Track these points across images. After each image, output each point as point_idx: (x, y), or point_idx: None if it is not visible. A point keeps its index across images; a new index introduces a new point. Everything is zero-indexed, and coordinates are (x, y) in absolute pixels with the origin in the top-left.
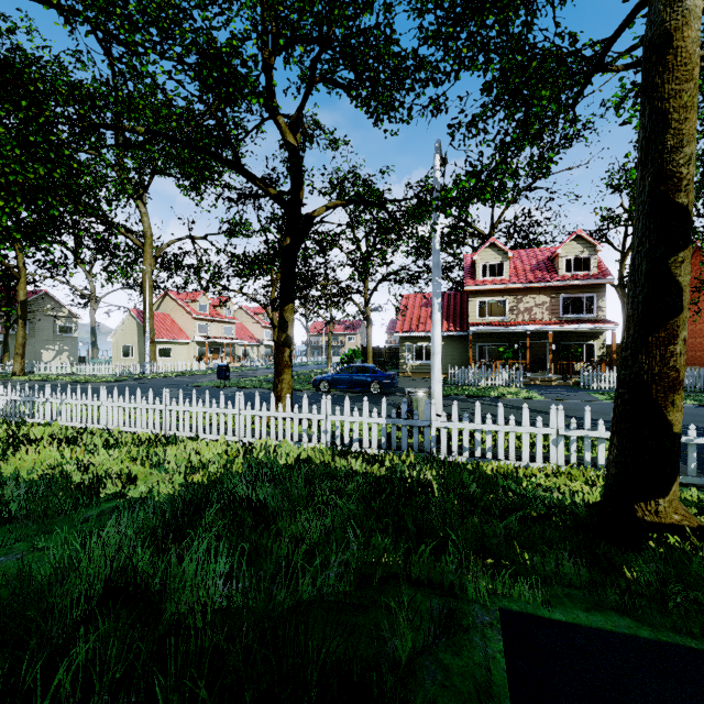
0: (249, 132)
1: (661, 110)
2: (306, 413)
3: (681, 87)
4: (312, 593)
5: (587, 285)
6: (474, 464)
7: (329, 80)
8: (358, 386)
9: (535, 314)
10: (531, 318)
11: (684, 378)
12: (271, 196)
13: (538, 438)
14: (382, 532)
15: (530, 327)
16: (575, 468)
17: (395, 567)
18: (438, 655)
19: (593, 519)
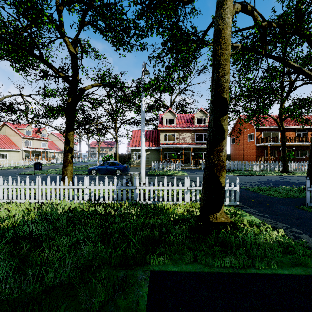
0: (49, 42)
1: (218, 60)
2: (76, 185)
3: (224, 52)
4: (55, 281)
5: (204, 129)
6: (155, 204)
7: (92, 24)
8: (110, 171)
9: (186, 140)
10: (184, 142)
11: (235, 165)
12: (61, 76)
13: (180, 191)
14: (103, 242)
15: (184, 145)
16: (194, 202)
17: (105, 259)
18: (116, 301)
19: (195, 223)
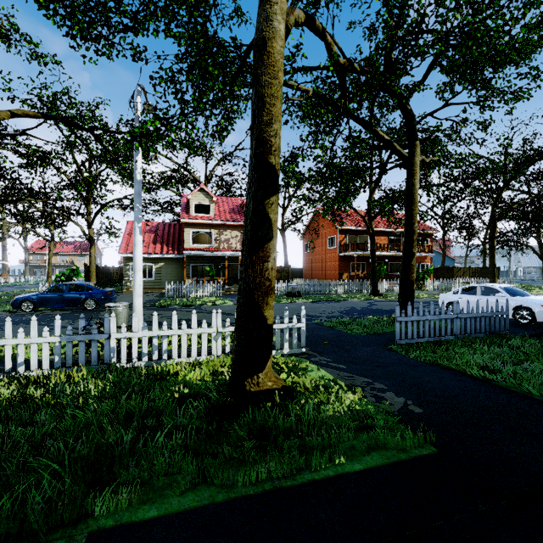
0: None
1: (261, 93)
2: None
3: (271, 81)
4: None
5: None
6: (152, 367)
7: None
8: (70, 304)
9: (231, 243)
10: (229, 246)
11: (310, 286)
12: None
13: (204, 336)
14: None
15: (228, 253)
16: (229, 355)
17: None
18: None
19: (221, 398)
